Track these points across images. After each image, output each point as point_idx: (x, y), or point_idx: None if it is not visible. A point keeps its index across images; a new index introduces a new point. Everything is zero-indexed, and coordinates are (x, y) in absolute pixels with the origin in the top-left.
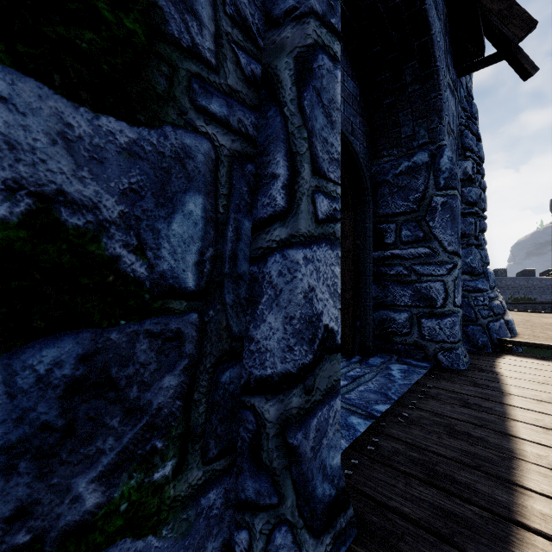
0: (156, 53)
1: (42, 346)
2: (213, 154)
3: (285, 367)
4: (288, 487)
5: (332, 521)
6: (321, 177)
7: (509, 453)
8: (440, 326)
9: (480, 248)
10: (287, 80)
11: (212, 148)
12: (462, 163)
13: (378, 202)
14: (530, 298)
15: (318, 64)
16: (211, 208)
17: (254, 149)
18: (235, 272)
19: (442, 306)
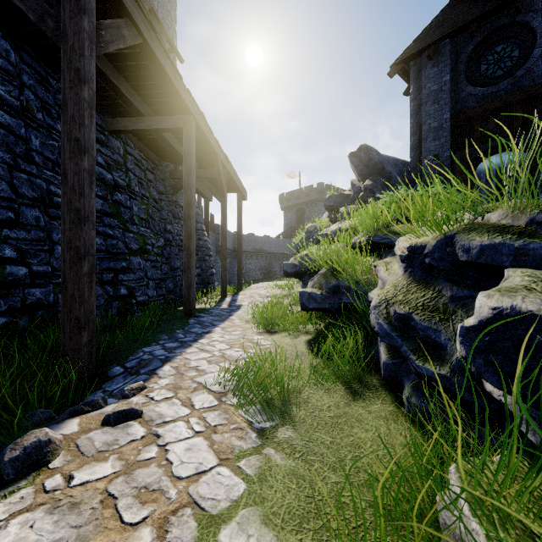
0: None
1: None
2: None
3: None
4: None
5: None
6: None
7: None
8: None
9: None
10: None
11: None
12: None
13: None
14: (264, 250)
15: None
16: None
17: None
18: None
19: None
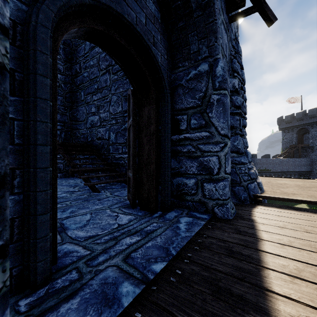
0: None
1: None
2: None
3: None
4: None
5: None
6: None
7: (265, 316)
8: (216, 188)
9: (243, 137)
10: None
11: None
12: (232, 80)
13: (175, 100)
14: (268, 170)
15: None
16: None
17: None
18: None
19: (217, 174)
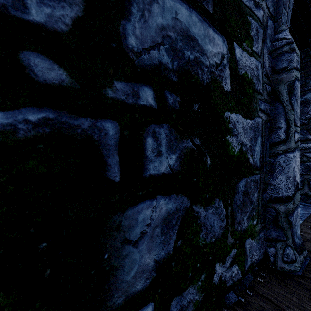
0: (253, 97)
1: (241, 182)
2: (262, 123)
3: (287, 194)
4: (289, 235)
5: (301, 251)
6: (296, 126)
7: None
8: None
9: None
10: (284, 93)
11: (262, 121)
12: None
13: None
14: None
15: (295, 85)
16: (262, 140)
17: (269, 117)
18: (265, 161)
19: None
